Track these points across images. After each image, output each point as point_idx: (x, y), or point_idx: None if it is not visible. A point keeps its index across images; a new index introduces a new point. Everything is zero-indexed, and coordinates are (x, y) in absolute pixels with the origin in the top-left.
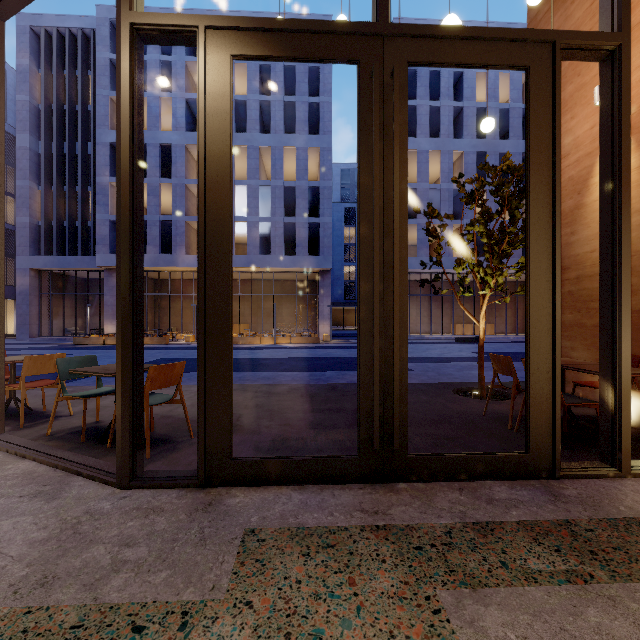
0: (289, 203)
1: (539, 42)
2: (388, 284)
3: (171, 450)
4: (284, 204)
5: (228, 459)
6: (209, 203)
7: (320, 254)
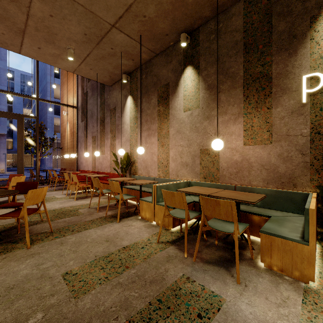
0: None
1: (20, 116)
2: None
3: None
4: None
5: None
6: None
7: None
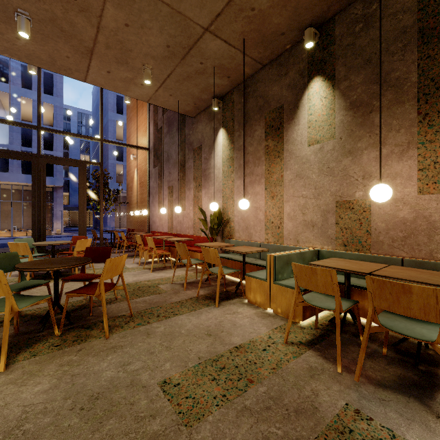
0: (27, 135)
1: (81, 162)
2: (41, 212)
3: None
4: (22, 135)
5: None
6: None
7: (54, 176)
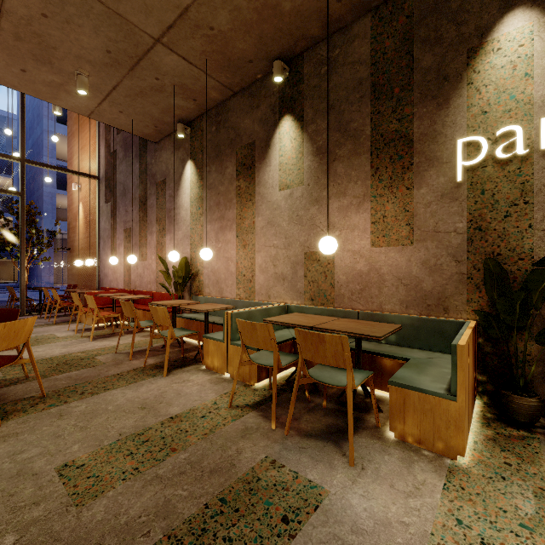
0: None
1: None
2: None
3: None
4: None
5: None
6: None
7: None
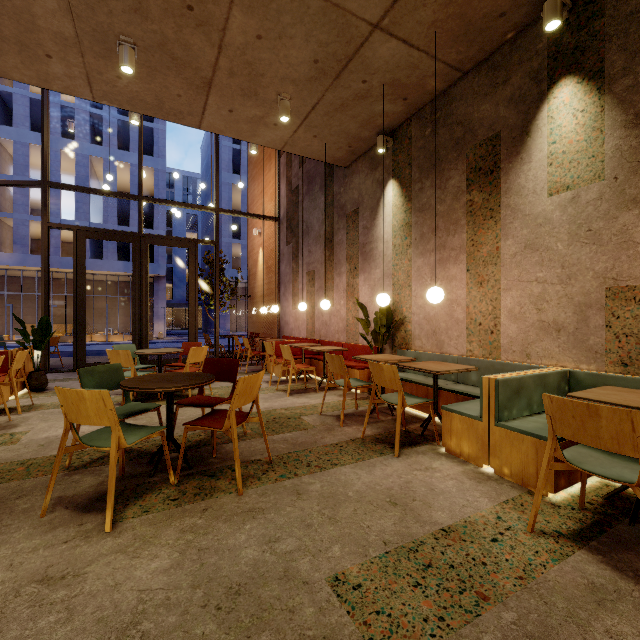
0: (124, 210)
1: (192, 241)
2: (142, 309)
3: (56, 369)
4: (118, 210)
5: (85, 363)
6: (78, 284)
7: (155, 262)
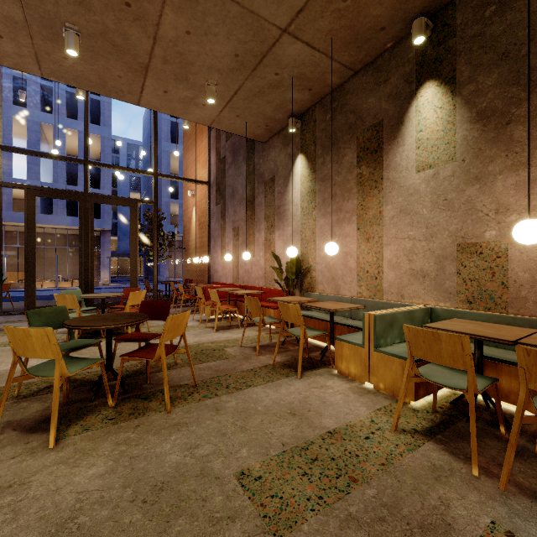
0: (72, 171)
1: (133, 201)
2: (88, 259)
3: (8, 312)
4: (67, 171)
5: (35, 306)
6: (28, 236)
7: (101, 218)
